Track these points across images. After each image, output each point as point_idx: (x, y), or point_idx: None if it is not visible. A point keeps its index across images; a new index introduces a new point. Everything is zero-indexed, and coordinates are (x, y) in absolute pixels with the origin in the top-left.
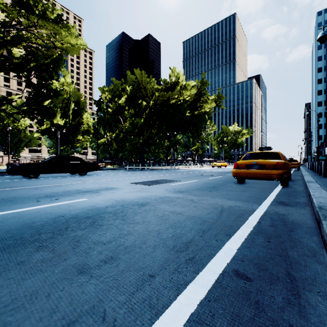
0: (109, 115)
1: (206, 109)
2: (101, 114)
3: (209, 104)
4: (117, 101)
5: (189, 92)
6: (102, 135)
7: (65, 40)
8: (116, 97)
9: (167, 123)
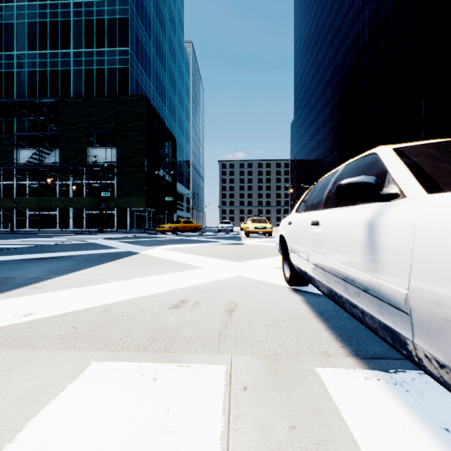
0: None
1: None
2: None
3: None
4: None
5: None
6: None
7: None
8: None
9: None
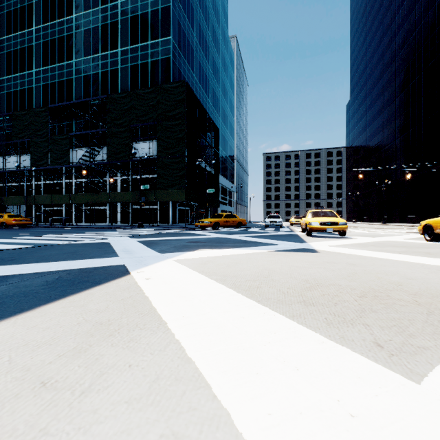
0: None
1: None
2: None
3: None
4: None
5: None
6: None
7: None
8: None
9: None
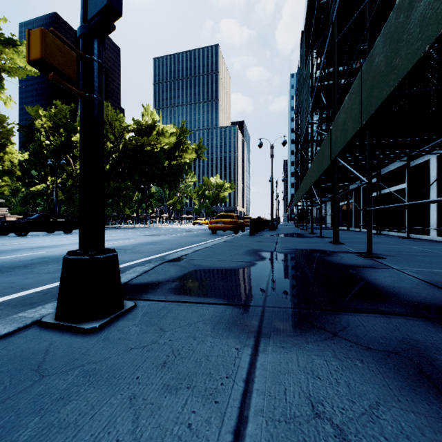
0: (49, 151)
1: (186, 159)
2: (64, 161)
3: (189, 155)
4: (62, 133)
5: (168, 140)
6: (36, 179)
7: (8, 60)
8: (61, 127)
9: (141, 173)
